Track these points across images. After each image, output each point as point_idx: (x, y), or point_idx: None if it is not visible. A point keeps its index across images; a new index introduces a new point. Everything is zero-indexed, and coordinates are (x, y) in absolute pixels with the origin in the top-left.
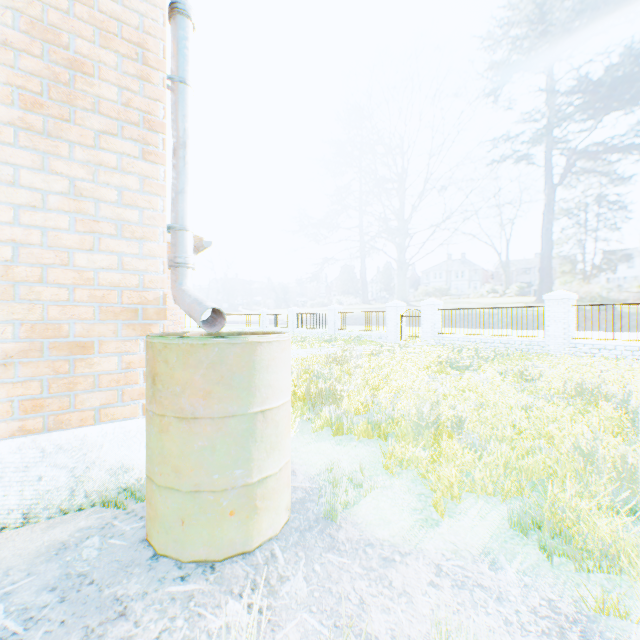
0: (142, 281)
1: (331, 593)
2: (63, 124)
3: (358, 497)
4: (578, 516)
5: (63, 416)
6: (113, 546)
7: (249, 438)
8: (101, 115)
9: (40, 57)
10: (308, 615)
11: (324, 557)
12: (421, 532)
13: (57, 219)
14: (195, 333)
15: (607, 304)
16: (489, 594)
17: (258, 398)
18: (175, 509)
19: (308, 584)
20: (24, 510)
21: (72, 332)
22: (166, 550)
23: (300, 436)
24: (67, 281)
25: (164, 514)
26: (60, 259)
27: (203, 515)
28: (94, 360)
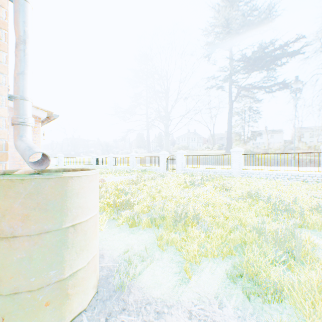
0: None
1: None
2: None
3: (142, 269)
4: (261, 267)
5: None
6: None
7: (62, 246)
8: None
9: None
10: None
11: (118, 319)
12: (179, 288)
13: None
14: (29, 170)
15: (256, 154)
16: None
17: (70, 216)
18: None
19: None
20: None
21: None
22: None
23: (109, 230)
24: None
25: None
26: None
27: (21, 310)
28: None
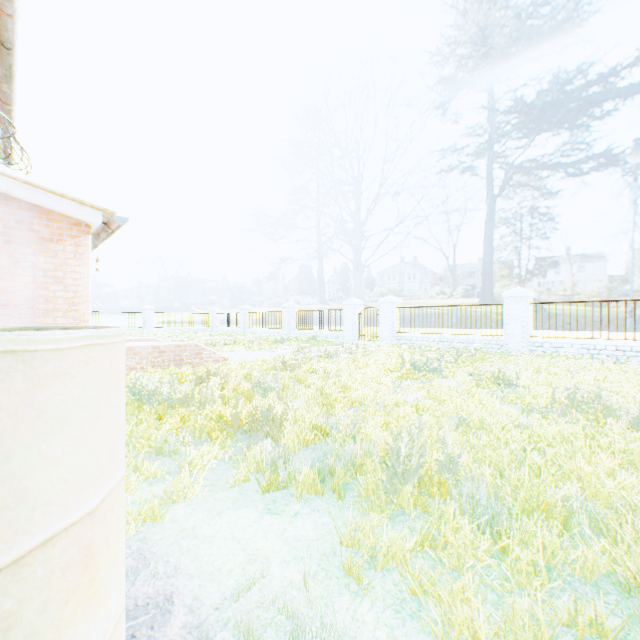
0: None
1: None
2: None
3: None
4: None
5: None
6: None
7: None
8: None
9: None
10: None
11: None
12: None
13: None
14: None
15: (564, 302)
16: None
17: None
18: None
19: None
20: None
21: None
22: None
23: (210, 497)
24: None
25: None
26: None
27: None
28: None
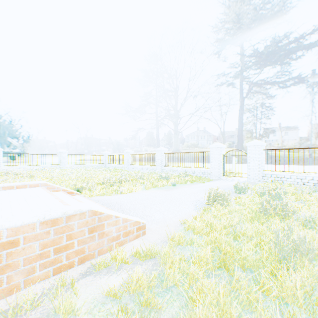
0: None
1: None
2: None
3: None
4: None
5: None
6: None
7: None
8: None
9: None
10: None
11: None
12: None
13: None
14: None
15: None
16: None
17: None
18: None
19: None
20: None
21: None
22: None
23: None
24: None
25: None
26: None
27: None
28: None
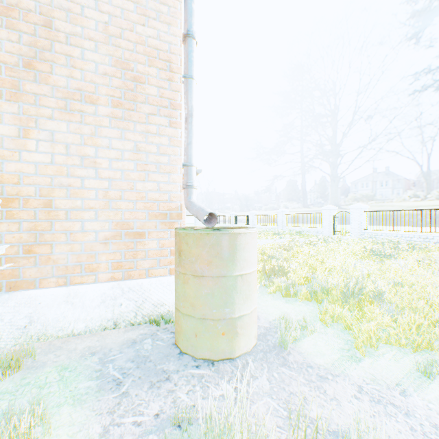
0: (169, 197)
1: (284, 390)
2: (131, 112)
3: (301, 337)
4: None
5: (131, 272)
6: (158, 345)
7: (233, 290)
8: (149, 104)
9: (120, 78)
10: (270, 399)
11: (279, 369)
12: (347, 364)
13: (128, 165)
14: (198, 227)
15: None
16: (399, 410)
17: (238, 267)
18: (191, 327)
19: (269, 383)
20: (114, 320)
21: (135, 226)
22: (186, 350)
23: (261, 295)
24: (133, 198)
25: (185, 330)
26: (129, 186)
27: (207, 333)
28: (145, 242)
